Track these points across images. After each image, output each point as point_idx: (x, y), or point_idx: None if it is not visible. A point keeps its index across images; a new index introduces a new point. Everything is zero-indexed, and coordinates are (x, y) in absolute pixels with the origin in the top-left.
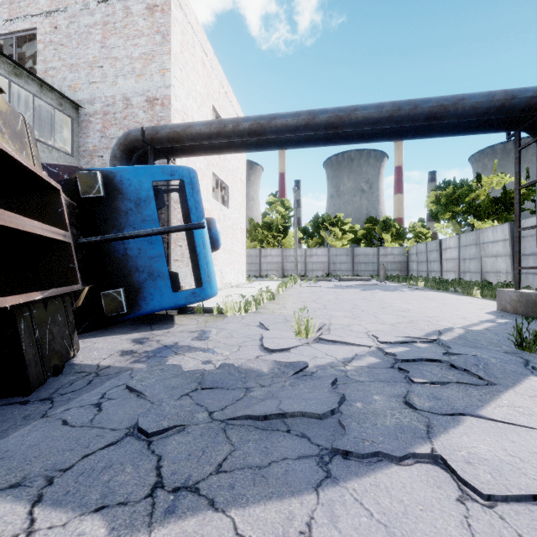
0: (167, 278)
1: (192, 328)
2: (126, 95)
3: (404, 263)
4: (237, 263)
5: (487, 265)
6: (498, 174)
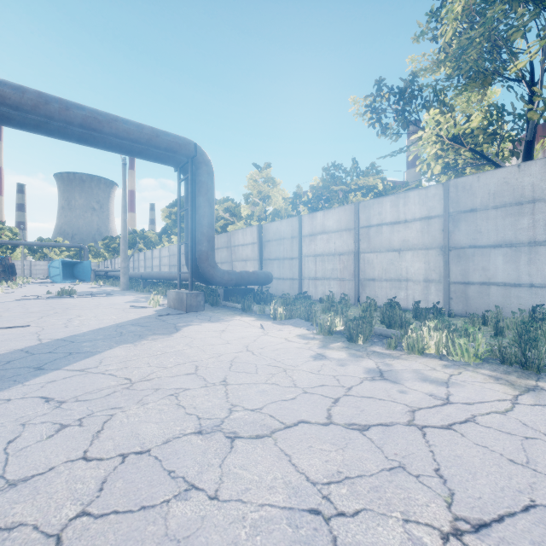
0: None
1: None
2: None
3: None
4: None
5: None
6: None
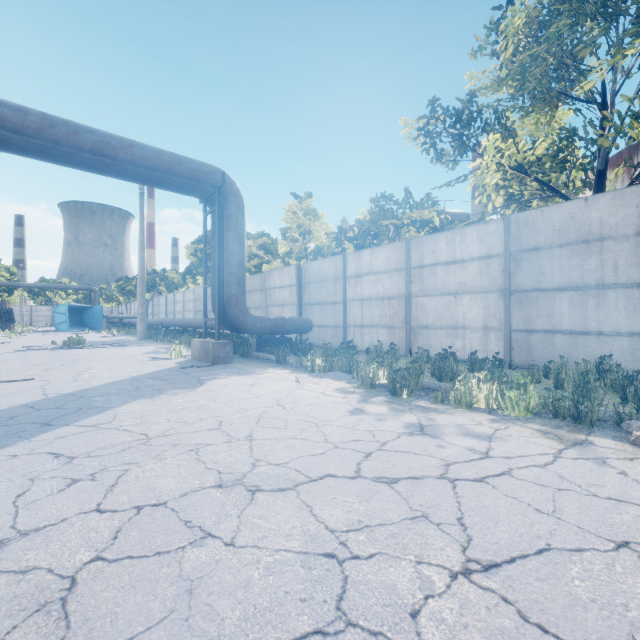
0: None
1: None
2: None
3: None
4: None
5: None
6: None
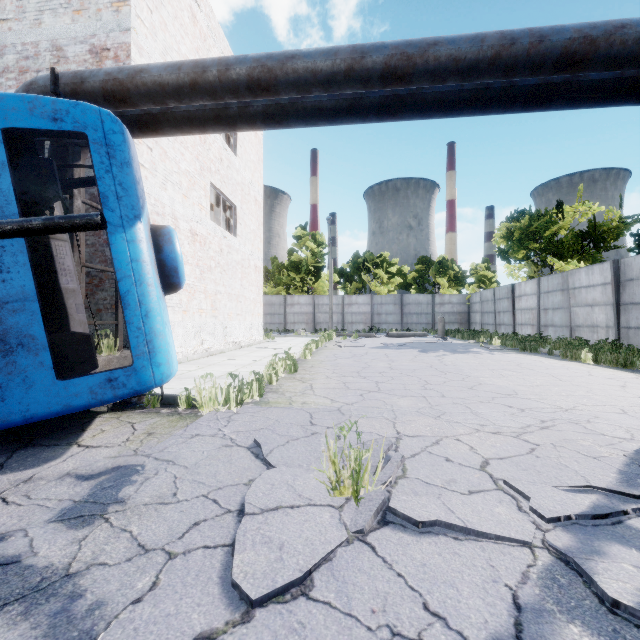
0: (42, 348)
1: (99, 461)
2: (56, 41)
3: (465, 313)
4: (249, 313)
5: (579, 317)
6: (585, 201)
